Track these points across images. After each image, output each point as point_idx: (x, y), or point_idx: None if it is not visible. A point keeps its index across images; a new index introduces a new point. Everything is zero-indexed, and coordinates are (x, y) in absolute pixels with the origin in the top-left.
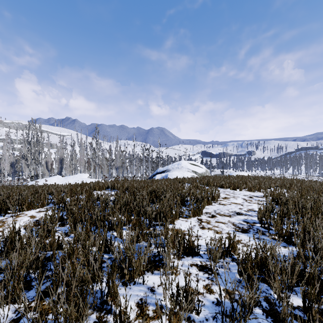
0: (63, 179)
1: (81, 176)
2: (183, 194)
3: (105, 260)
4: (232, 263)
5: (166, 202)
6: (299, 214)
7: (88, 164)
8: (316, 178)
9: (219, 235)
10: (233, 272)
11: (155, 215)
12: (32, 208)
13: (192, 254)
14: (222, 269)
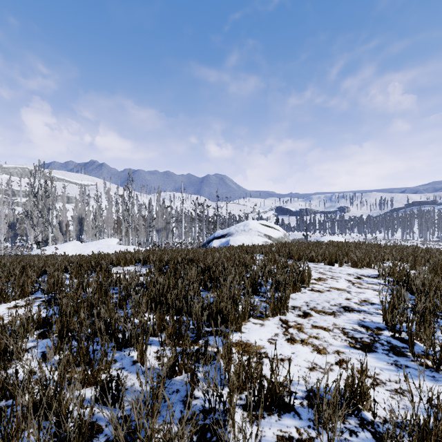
0: (82, 246)
1: (108, 242)
2: (254, 274)
3: (102, 427)
4: (363, 433)
5: (227, 290)
6: None
7: (118, 225)
8: (435, 244)
9: (323, 357)
10: None
11: (208, 315)
12: (3, 300)
13: (278, 409)
14: None
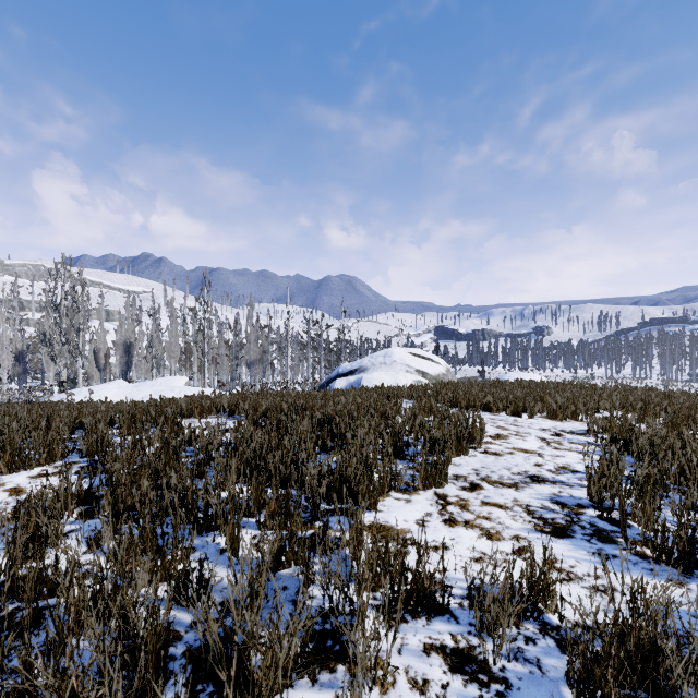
0: (130, 388)
1: (171, 381)
2: (398, 428)
3: (180, 633)
4: (544, 640)
5: (356, 451)
6: (692, 482)
7: (187, 356)
8: (685, 385)
9: (495, 544)
10: (553, 678)
11: (328, 486)
12: (23, 466)
13: (427, 610)
14: (519, 664)
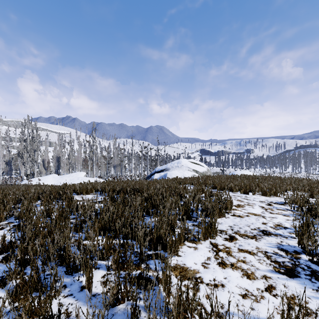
0: (58, 178)
1: (77, 174)
2: (187, 202)
3: None
4: None
5: (165, 217)
6: None
7: (85, 162)
8: (317, 176)
9: (253, 282)
10: None
11: (149, 240)
12: None
13: None
14: None
